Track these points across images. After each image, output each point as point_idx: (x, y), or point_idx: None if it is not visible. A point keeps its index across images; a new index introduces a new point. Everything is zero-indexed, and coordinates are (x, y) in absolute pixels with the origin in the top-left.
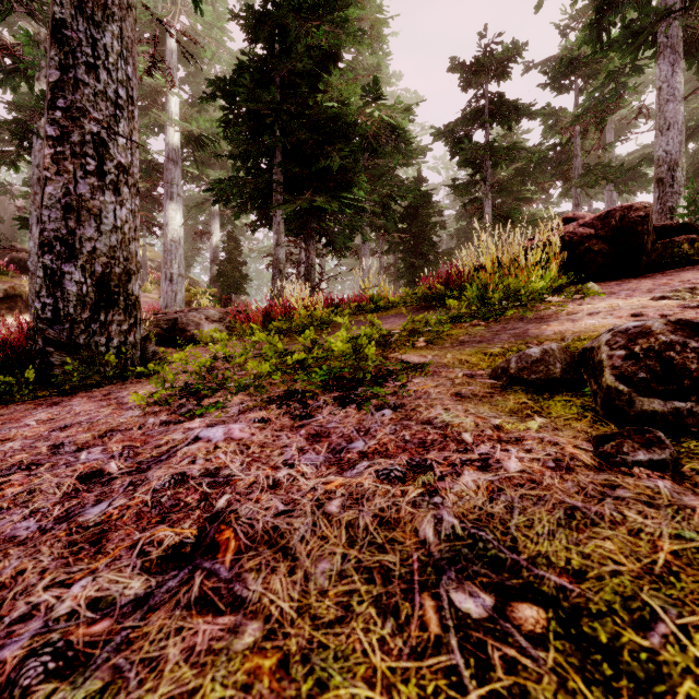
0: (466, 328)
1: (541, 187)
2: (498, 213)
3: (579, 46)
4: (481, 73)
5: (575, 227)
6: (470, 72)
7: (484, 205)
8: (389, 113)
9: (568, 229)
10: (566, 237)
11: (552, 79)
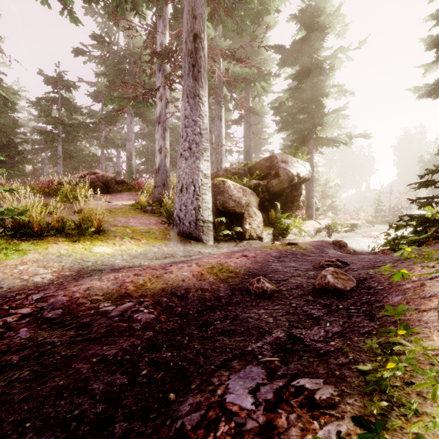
0: (64, 205)
1: (87, 139)
2: (66, 151)
3: (102, 91)
4: (57, 84)
5: (94, 177)
6: (50, 79)
7: (58, 146)
8: (4, 89)
9: (92, 177)
10: (91, 179)
11: (91, 95)
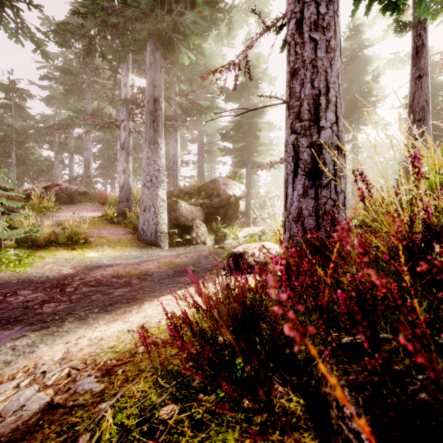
0: (36, 217)
1: (38, 143)
2: (19, 158)
3: (58, 98)
4: (10, 91)
5: (58, 189)
6: (3, 86)
7: (11, 154)
8: None
9: (56, 189)
10: (56, 192)
11: (45, 100)
